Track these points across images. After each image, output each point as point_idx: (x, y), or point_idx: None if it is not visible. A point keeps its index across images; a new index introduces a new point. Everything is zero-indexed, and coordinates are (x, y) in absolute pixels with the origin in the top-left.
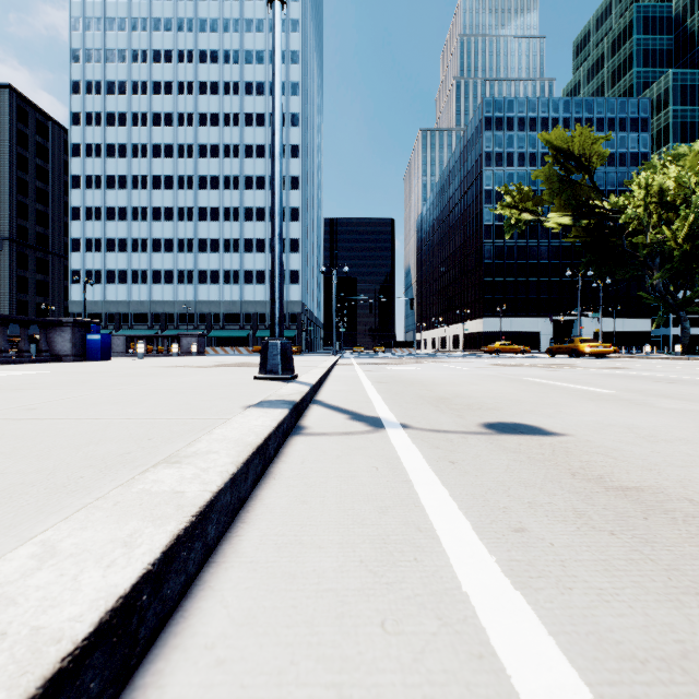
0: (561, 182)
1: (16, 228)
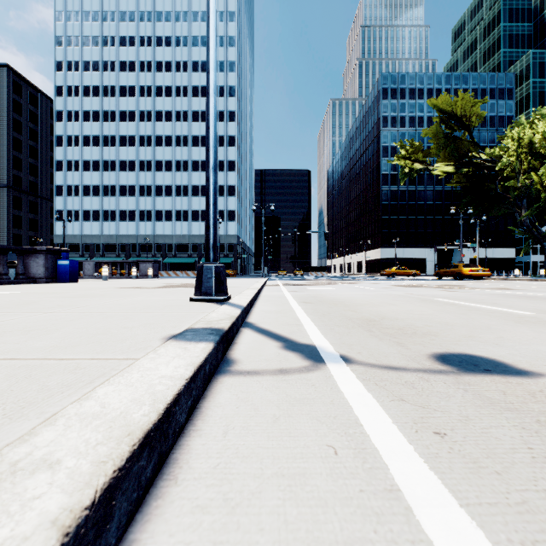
0: (446, 138)
1: (13, 177)
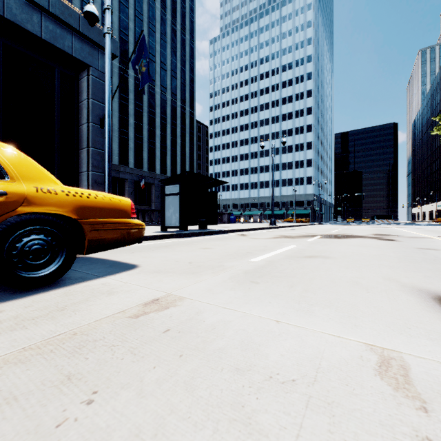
0: None
1: None
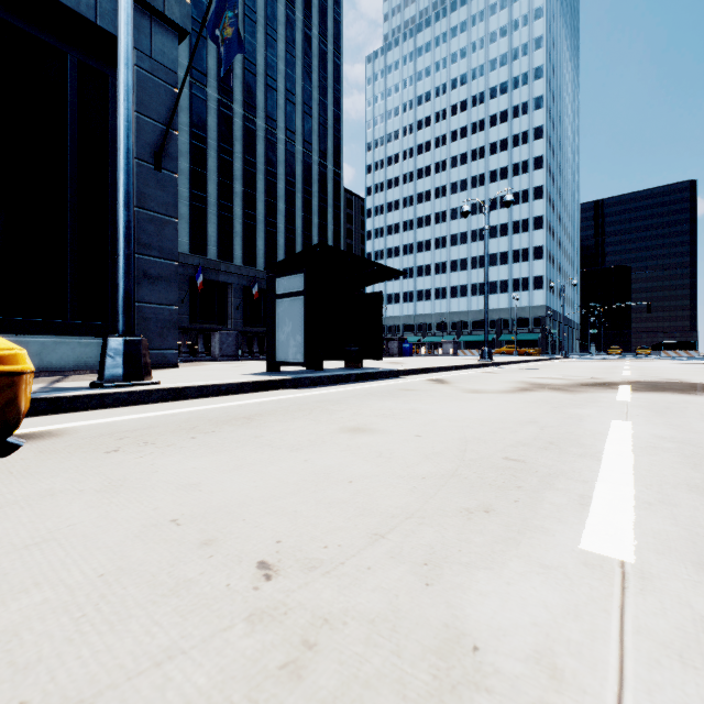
0: None
1: None
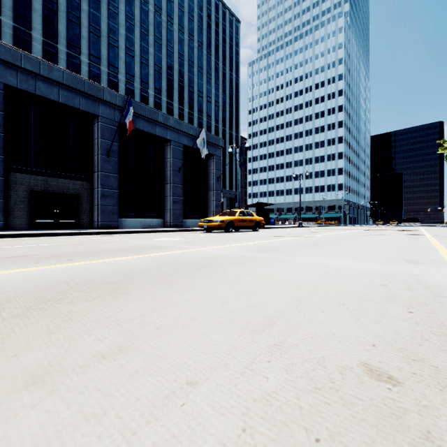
0: None
1: None
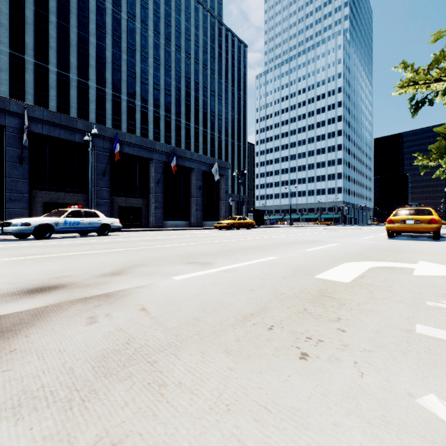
0: None
1: None
